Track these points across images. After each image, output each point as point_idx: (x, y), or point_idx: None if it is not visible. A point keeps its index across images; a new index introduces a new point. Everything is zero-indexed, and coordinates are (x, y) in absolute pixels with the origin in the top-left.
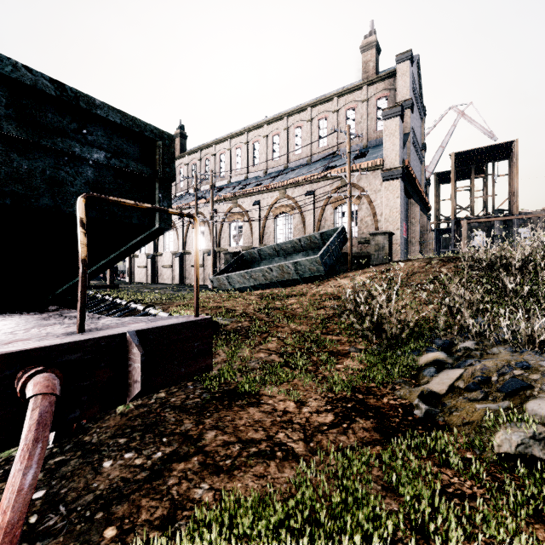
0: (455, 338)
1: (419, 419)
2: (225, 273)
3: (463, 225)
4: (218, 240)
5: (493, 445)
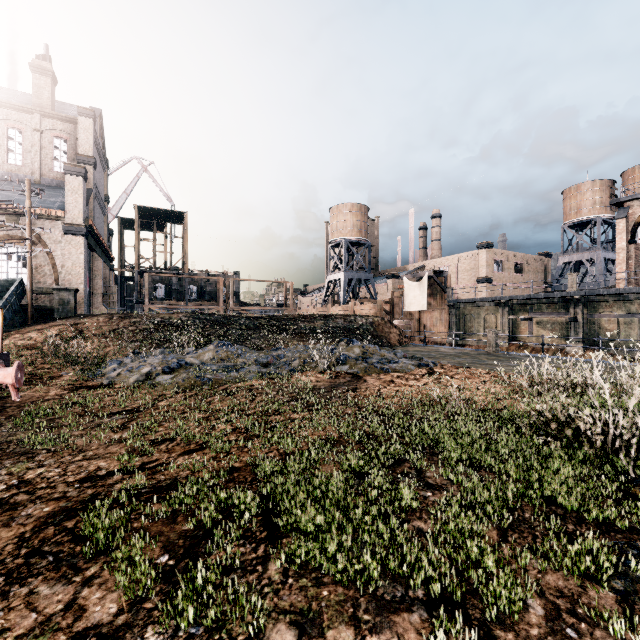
0: (123, 359)
1: (106, 384)
2: None
3: (146, 277)
4: None
5: (130, 381)
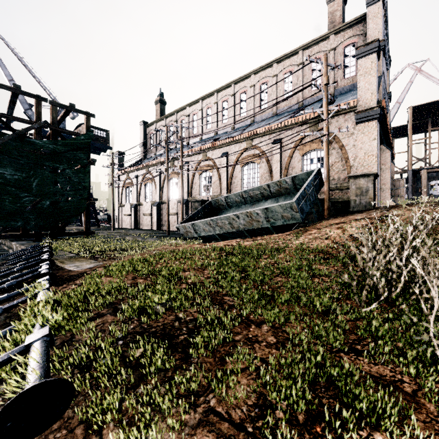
0: None
1: None
2: (192, 221)
3: (423, 174)
4: (190, 190)
5: None
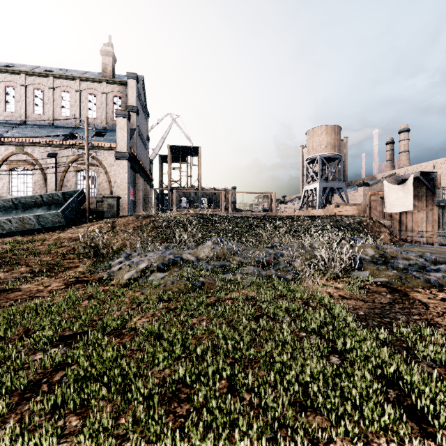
0: (132, 252)
1: (104, 279)
2: None
3: (174, 193)
4: None
5: (124, 278)
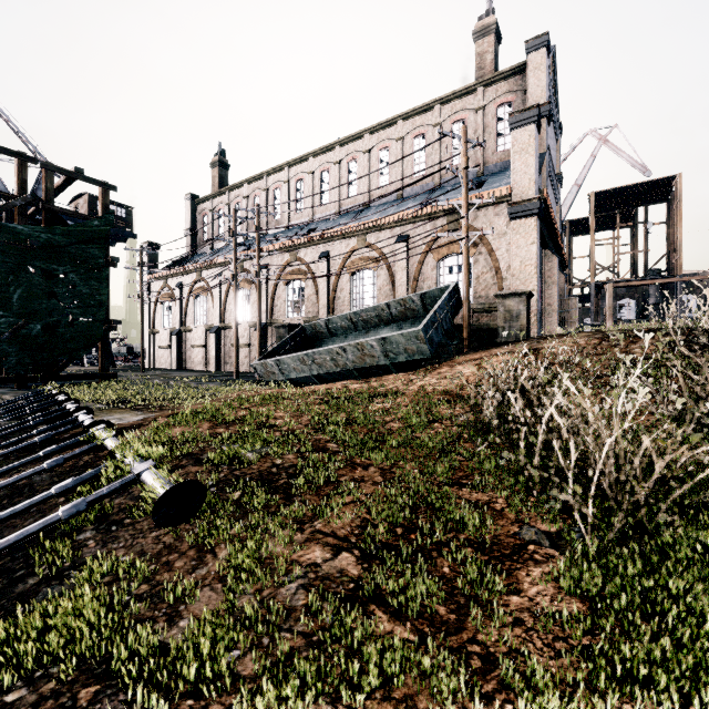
0: None
1: None
2: (275, 356)
3: (608, 290)
4: (270, 309)
5: None
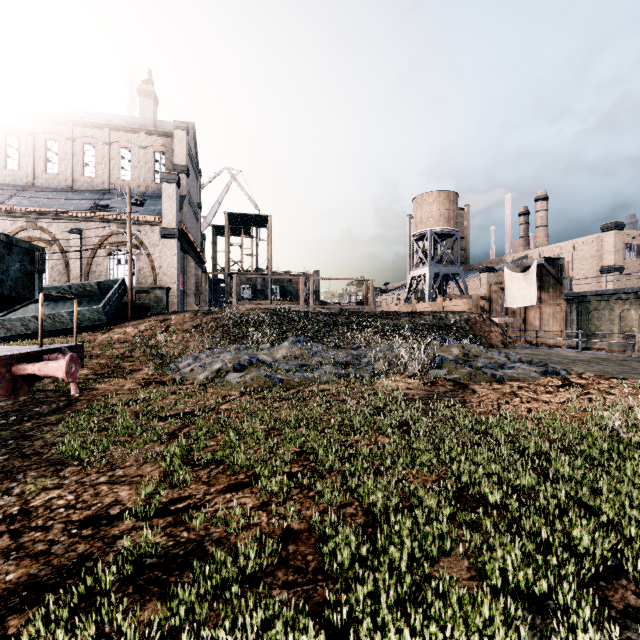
0: (199, 354)
1: (178, 380)
2: None
3: (234, 278)
4: None
5: (200, 378)
